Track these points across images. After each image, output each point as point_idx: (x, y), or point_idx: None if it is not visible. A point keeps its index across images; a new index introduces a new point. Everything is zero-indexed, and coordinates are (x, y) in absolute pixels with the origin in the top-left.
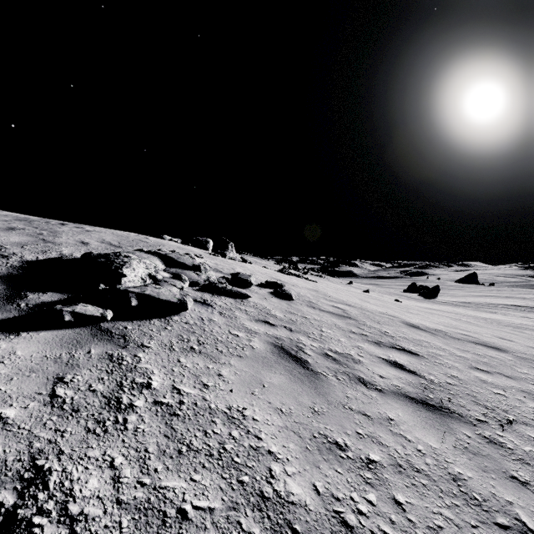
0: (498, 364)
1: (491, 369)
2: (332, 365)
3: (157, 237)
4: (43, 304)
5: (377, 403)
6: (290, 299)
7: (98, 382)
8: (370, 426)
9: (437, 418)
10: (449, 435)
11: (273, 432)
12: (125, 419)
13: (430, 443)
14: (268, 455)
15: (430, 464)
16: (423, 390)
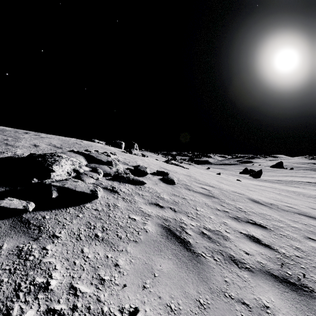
0: None
1: None
2: (208, 244)
3: (90, 140)
4: None
5: (251, 286)
6: (173, 184)
7: None
8: None
9: (303, 300)
10: None
11: None
12: None
13: None
14: None
15: None
16: (281, 266)
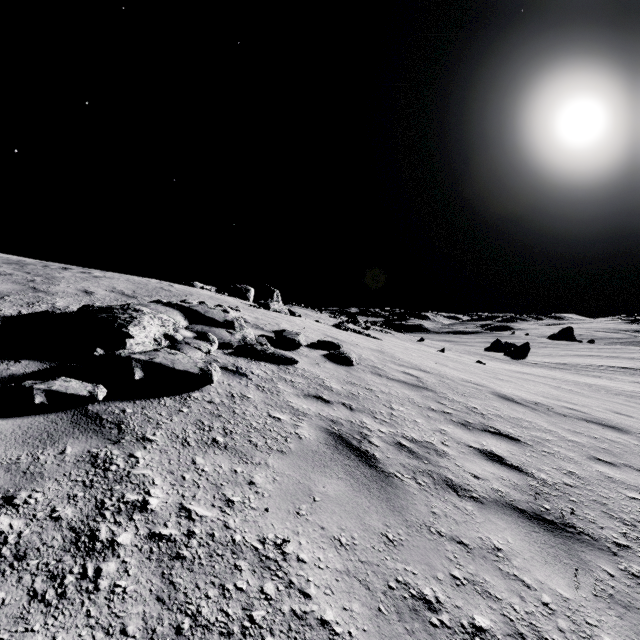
0: (623, 451)
1: (616, 459)
2: (408, 461)
3: (186, 284)
4: (12, 377)
5: (475, 521)
6: (350, 365)
7: (66, 503)
8: (469, 563)
9: (562, 544)
10: (583, 574)
11: (327, 582)
12: (98, 569)
13: (559, 590)
14: (320, 629)
15: (566, 630)
16: (535, 497)
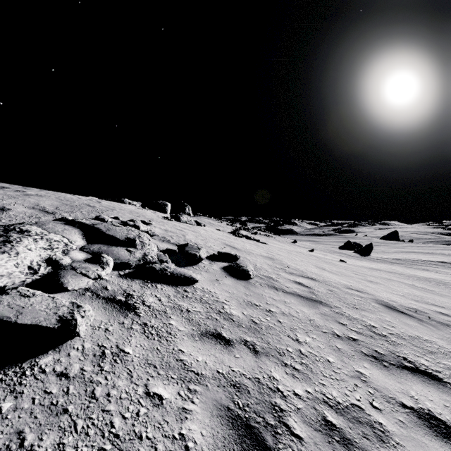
0: None
1: None
2: None
3: (118, 200)
4: None
5: None
6: (247, 278)
7: None
8: None
9: None
10: None
11: None
12: None
13: None
14: None
15: None
16: None
